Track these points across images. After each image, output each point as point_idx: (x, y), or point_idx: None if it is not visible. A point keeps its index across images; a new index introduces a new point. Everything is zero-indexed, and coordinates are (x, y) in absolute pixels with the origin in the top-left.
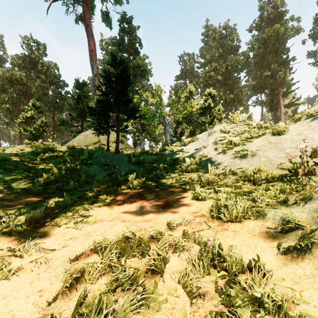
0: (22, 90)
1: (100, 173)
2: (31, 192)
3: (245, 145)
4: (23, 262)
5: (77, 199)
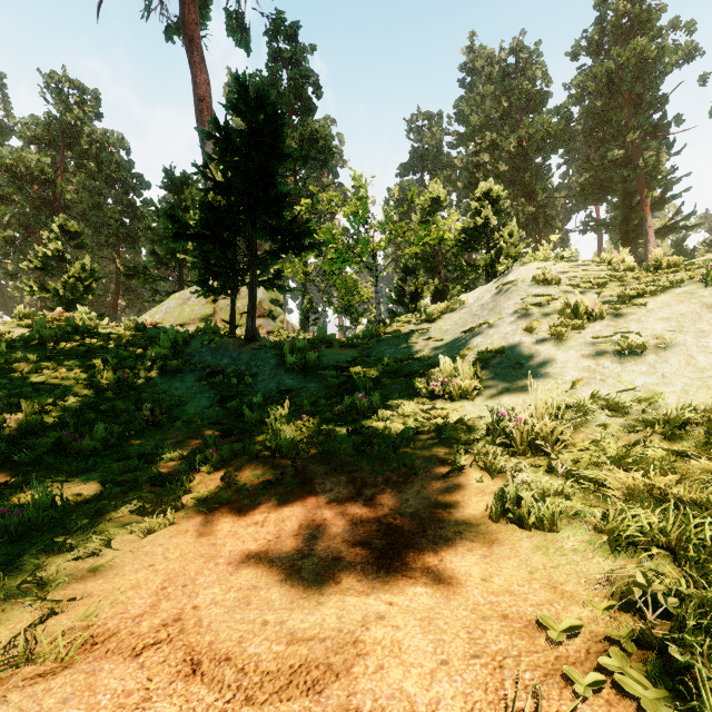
0: (43, 198)
1: (199, 396)
2: None
3: (624, 317)
4: None
5: (97, 489)
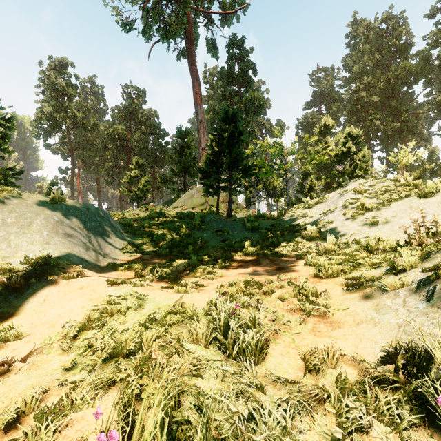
0: (122, 145)
1: (213, 239)
2: (160, 254)
3: (380, 210)
4: (189, 289)
5: (199, 262)
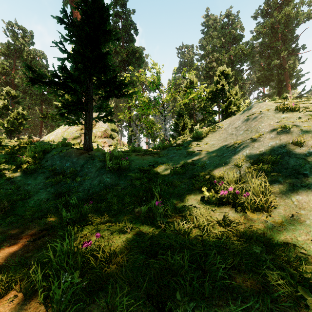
0: (5, 81)
1: (42, 190)
2: None
3: None
4: None
5: None
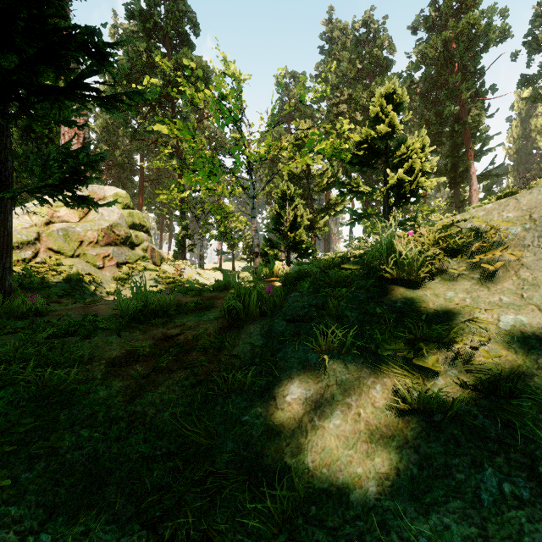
0: None
1: None
2: None
3: None
4: None
5: None
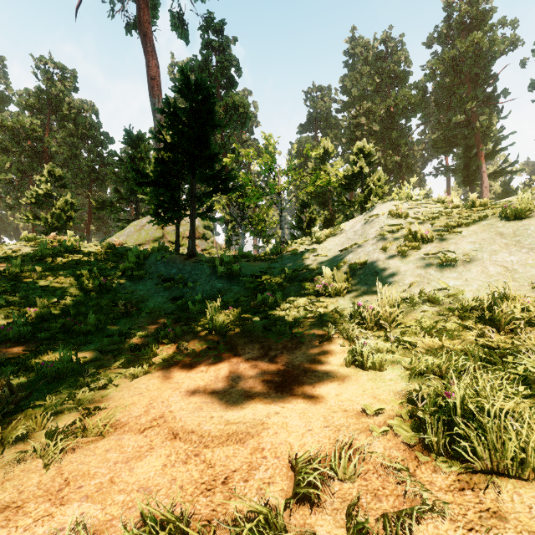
0: (35, 150)
1: (156, 295)
2: (1, 337)
3: (446, 241)
4: None
5: (96, 354)
